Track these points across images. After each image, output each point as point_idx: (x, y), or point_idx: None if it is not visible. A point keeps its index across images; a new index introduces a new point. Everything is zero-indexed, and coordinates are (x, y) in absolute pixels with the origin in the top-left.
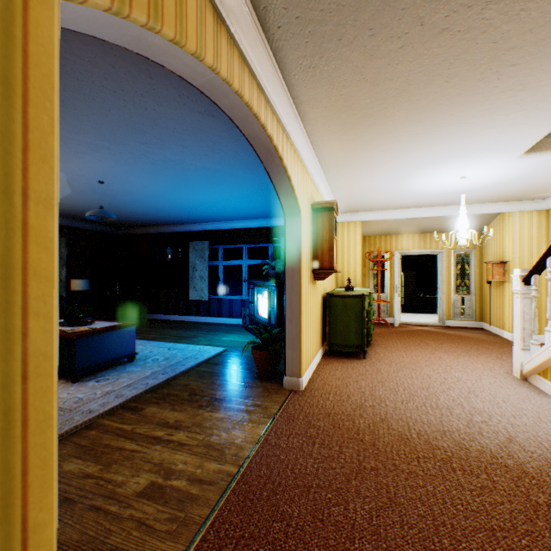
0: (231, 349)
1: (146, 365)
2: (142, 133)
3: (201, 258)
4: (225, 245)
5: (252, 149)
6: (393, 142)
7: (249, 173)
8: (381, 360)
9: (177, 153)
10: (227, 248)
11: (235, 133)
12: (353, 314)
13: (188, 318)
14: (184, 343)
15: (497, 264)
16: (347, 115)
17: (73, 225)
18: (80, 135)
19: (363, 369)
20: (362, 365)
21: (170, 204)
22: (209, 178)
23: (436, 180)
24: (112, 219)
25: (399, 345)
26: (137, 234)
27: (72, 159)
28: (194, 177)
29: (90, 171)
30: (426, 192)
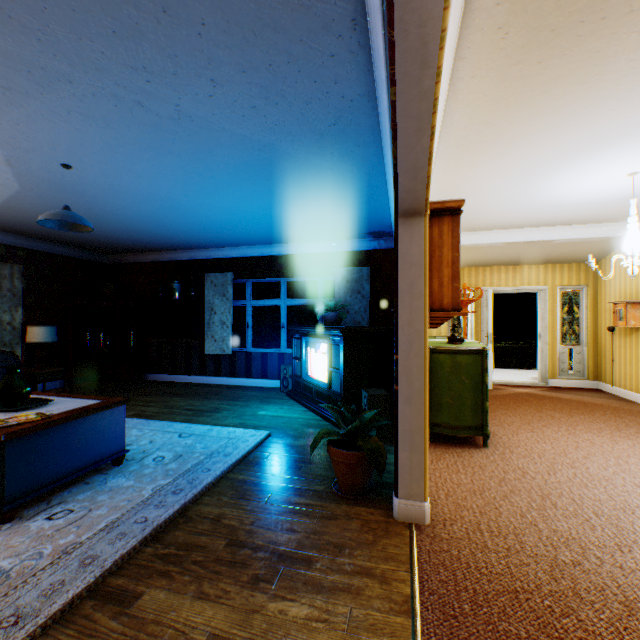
0: (277, 433)
1: (144, 472)
2: (135, 35)
3: (223, 296)
4: (255, 279)
5: (339, 95)
6: (590, 88)
7: (316, 154)
8: (512, 448)
9: (201, 100)
10: (258, 283)
11: (321, 45)
12: (468, 379)
13: (204, 379)
14: (203, 423)
15: (632, 305)
16: (558, 1)
17: (34, 246)
18: (4, 36)
19: (499, 469)
20: (490, 460)
21: (181, 214)
22: (249, 163)
23: (590, 178)
24: (86, 230)
25: (517, 420)
26: (130, 263)
27: (4, 108)
28: (223, 161)
29: (44, 141)
30: (559, 200)
